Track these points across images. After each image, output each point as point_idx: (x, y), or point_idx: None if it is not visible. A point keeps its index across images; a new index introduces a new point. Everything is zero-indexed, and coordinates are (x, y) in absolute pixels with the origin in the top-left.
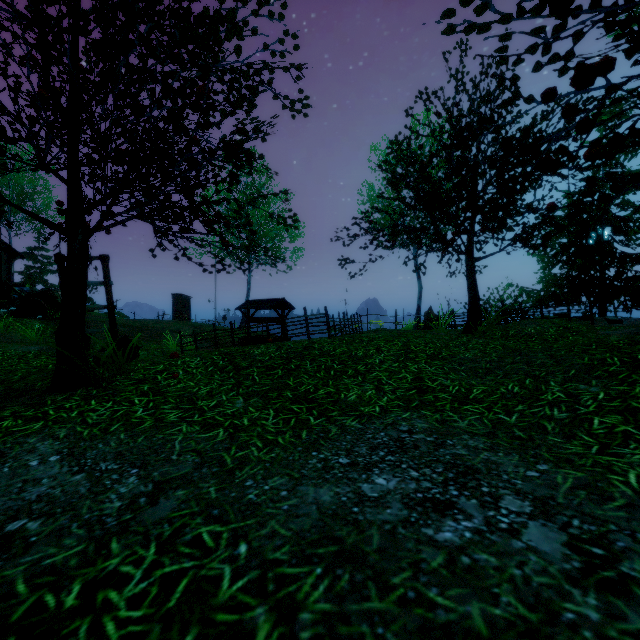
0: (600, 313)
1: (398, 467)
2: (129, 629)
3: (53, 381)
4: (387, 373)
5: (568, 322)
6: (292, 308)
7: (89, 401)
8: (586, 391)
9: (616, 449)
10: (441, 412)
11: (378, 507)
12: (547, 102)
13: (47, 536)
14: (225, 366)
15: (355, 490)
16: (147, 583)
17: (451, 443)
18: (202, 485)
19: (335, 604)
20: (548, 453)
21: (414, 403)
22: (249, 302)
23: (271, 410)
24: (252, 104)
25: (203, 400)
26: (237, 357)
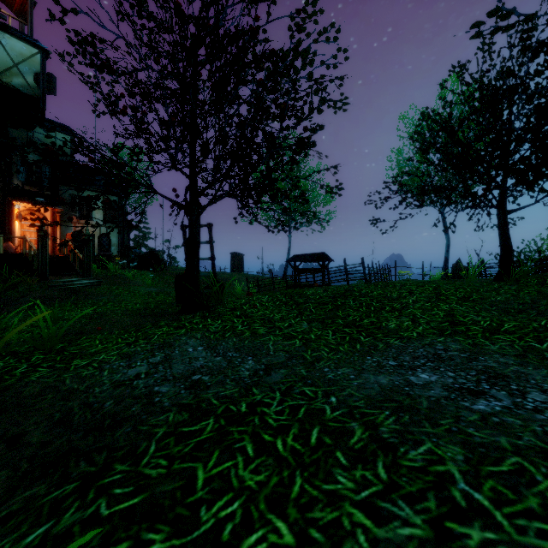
0: None
1: (437, 369)
2: (281, 422)
3: (182, 307)
4: (420, 310)
5: None
6: (331, 260)
7: (206, 319)
8: None
9: None
10: (473, 339)
11: (424, 389)
12: None
13: (215, 383)
14: (287, 301)
15: (404, 379)
16: (282, 407)
17: (483, 359)
18: (295, 368)
19: (402, 427)
20: None
21: (447, 332)
22: (296, 256)
23: (329, 331)
24: (320, 111)
25: (279, 322)
26: (294, 296)
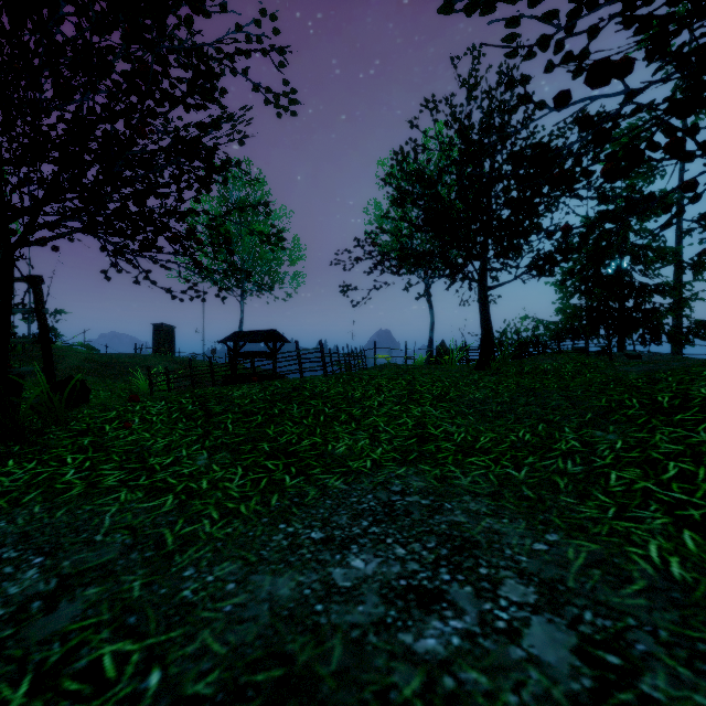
0: (619, 347)
1: (382, 542)
2: None
3: None
4: (386, 418)
5: (586, 357)
6: (285, 341)
7: (6, 461)
8: (603, 439)
9: (635, 512)
10: (442, 466)
11: (348, 603)
12: (560, 107)
13: None
14: (194, 412)
15: (323, 578)
16: None
17: (449, 507)
18: (125, 578)
19: None
20: (559, 518)
21: (412, 455)
22: (236, 334)
23: (240, 468)
24: (207, 89)
25: (157, 456)
26: (211, 400)
